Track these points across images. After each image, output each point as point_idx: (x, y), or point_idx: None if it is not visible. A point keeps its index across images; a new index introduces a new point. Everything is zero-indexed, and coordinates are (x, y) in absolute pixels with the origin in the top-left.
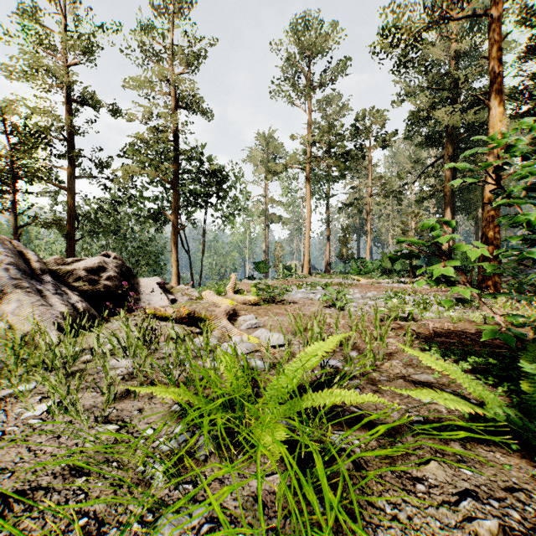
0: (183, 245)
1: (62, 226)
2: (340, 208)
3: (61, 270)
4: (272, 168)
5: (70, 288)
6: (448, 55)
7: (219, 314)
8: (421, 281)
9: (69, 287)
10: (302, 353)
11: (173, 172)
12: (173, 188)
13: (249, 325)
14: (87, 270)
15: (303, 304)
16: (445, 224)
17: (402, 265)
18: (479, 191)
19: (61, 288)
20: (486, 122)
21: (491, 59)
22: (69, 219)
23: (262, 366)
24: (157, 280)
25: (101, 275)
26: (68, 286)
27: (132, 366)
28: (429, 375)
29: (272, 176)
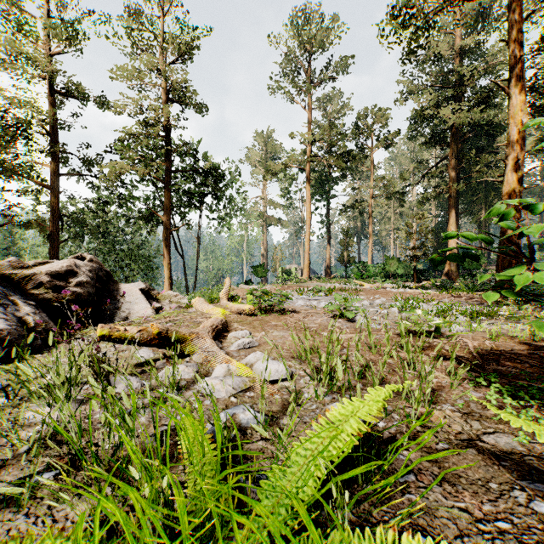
0: (177, 248)
1: (43, 227)
2: (341, 209)
3: (18, 275)
4: (271, 168)
5: (28, 296)
6: (453, 51)
7: (202, 331)
8: (493, 293)
9: (27, 295)
10: (321, 421)
11: (165, 170)
12: (166, 187)
13: (240, 345)
14: (51, 274)
15: (306, 314)
16: (527, 208)
17: (404, 269)
18: (482, 193)
19: (10, 297)
20: (491, 122)
21: (511, 42)
22: (52, 220)
23: (254, 421)
24: (141, 286)
25: (70, 280)
26: (25, 294)
27: (60, 419)
28: (509, 437)
29: (271, 176)
